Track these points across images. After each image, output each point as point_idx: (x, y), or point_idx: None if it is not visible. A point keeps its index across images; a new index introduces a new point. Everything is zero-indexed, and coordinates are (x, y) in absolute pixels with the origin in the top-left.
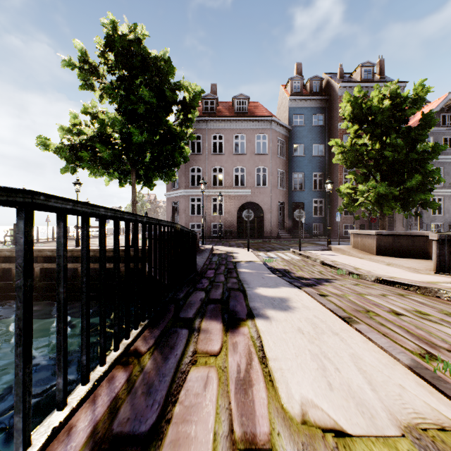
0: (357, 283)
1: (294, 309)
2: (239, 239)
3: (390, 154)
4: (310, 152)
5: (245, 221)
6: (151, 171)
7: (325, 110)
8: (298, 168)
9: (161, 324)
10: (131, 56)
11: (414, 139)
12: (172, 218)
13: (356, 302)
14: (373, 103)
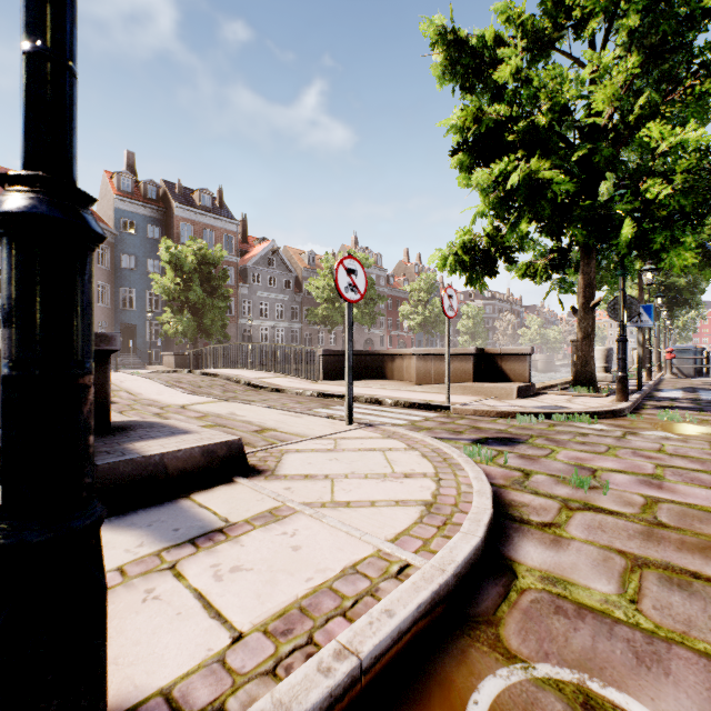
0: None
1: None
2: None
3: (193, 297)
4: (144, 267)
5: None
6: None
7: (163, 223)
8: (128, 283)
9: None
10: None
11: (216, 286)
12: None
13: None
14: (183, 255)
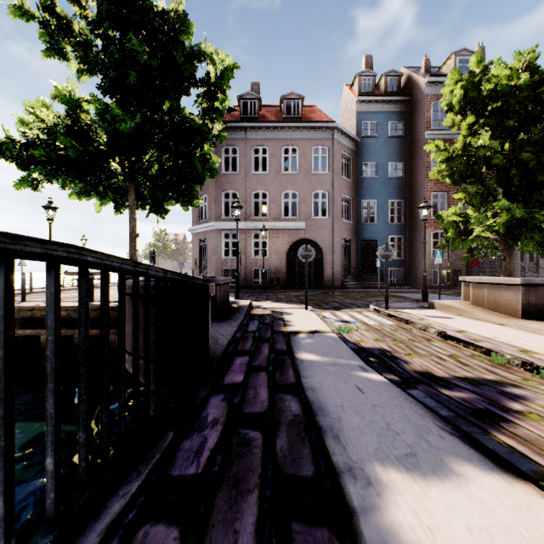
0: None
1: None
2: (290, 290)
3: (530, 157)
4: (385, 172)
5: (298, 265)
6: (159, 189)
7: (406, 115)
8: (369, 193)
9: None
10: (123, 5)
11: None
12: (199, 261)
13: None
14: (501, 79)
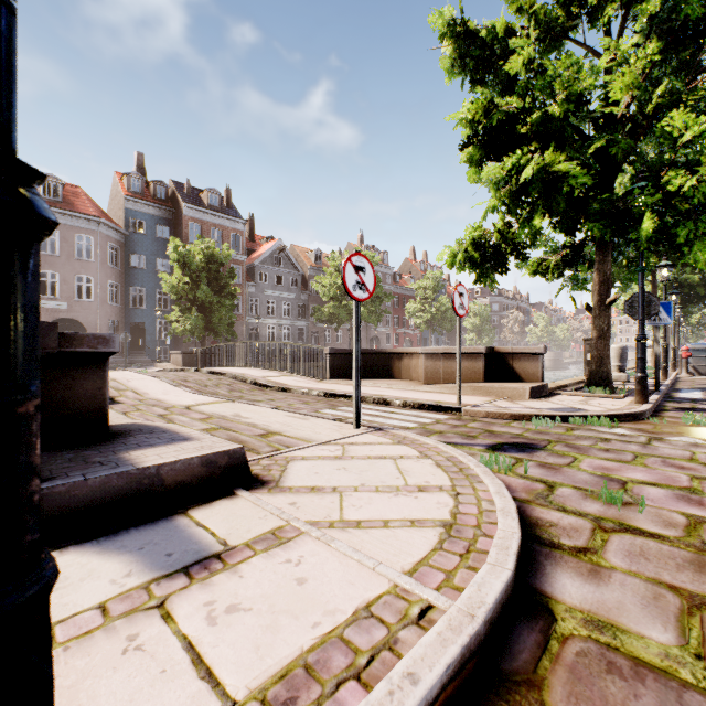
0: None
1: None
2: None
3: (201, 296)
4: (153, 266)
5: None
6: None
7: (172, 223)
8: (138, 282)
9: None
10: None
11: (223, 285)
12: None
13: None
14: (191, 254)
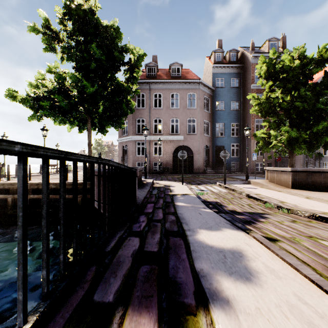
0: (293, 219)
1: (259, 278)
2: (175, 175)
3: (300, 104)
4: (229, 107)
5: (179, 160)
6: (103, 120)
7: (241, 75)
8: (219, 119)
9: (53, 327)
10: (86, 24)
11: (318, 92)
12: (122, 158)
13: (318, 253)
14: (285, 63)
